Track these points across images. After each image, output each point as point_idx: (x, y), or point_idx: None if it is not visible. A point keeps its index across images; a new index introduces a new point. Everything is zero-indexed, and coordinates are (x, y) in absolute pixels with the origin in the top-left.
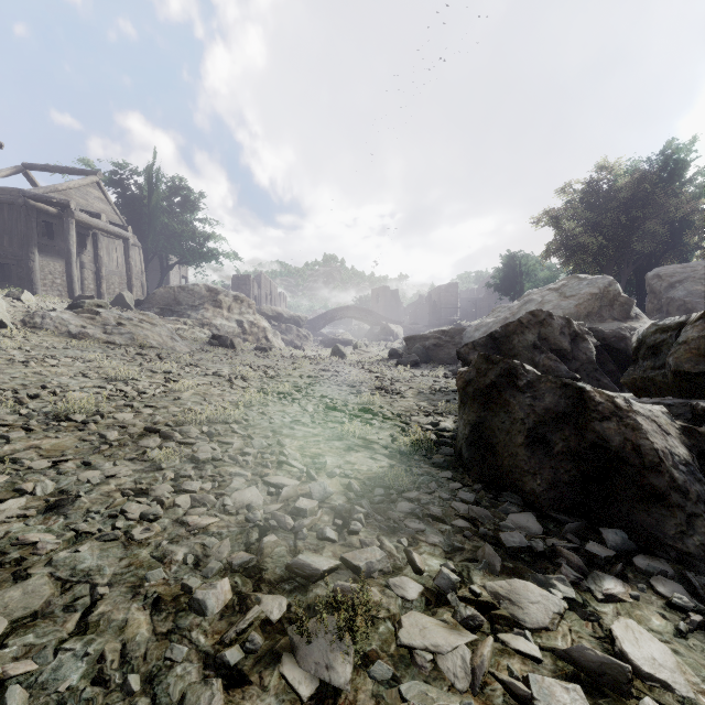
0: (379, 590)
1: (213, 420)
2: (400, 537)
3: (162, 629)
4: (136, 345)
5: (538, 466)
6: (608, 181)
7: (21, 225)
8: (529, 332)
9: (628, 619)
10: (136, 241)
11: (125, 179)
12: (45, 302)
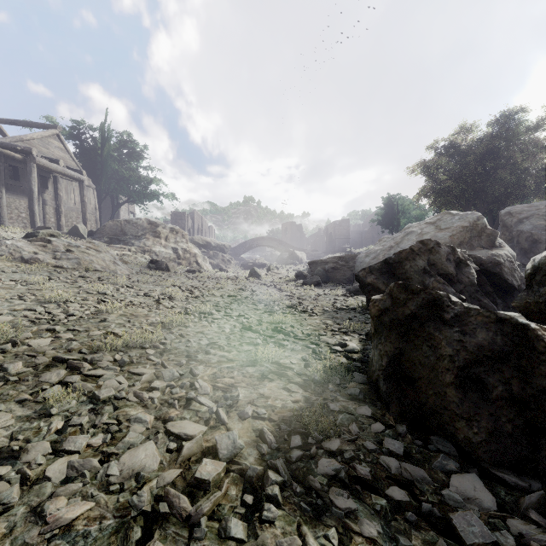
0: None
1: (130, 344)
2: (326, 524)
3: None
4: (81, 268)
5: (472, 411)
6: (467, 139)
7: None
8: (419, 258)
9: None
10: (90, 183)
11: (82, 133)
12: (7, 232)
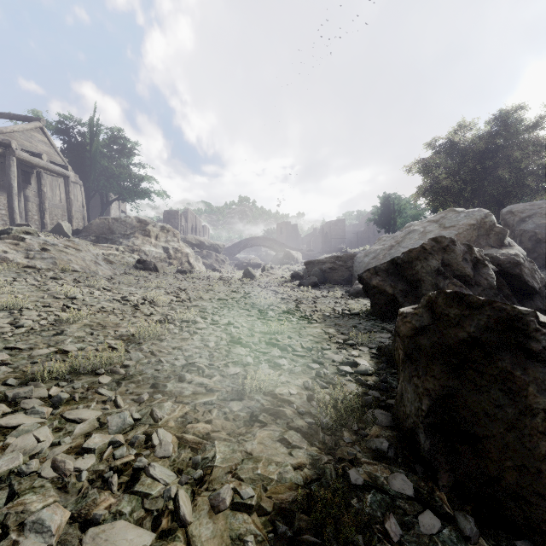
0: None
1: (81, 369)
2: None
3: None
4: (57, 269)
5: None
6: (465, 137)
7: None
8: (432, 258)
9: None
10: (77, 180)
11: (69, 128)
12: None
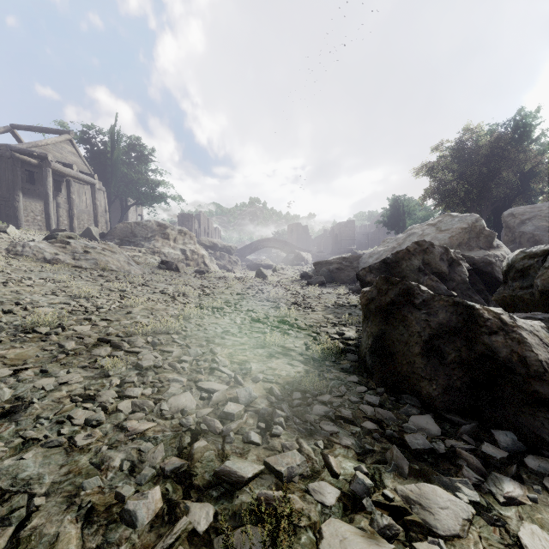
0: (300, 496)
1: (157, 331)
2: (316, 439)
3: (92, 544)
4: (99, 268)
5: (433, 373)
6: (472, 140)
7: (8, 173)
8: (415, 258)
9: (532, 525)
10: (101, 187)
11: (92, 137)
12: (27, 234)
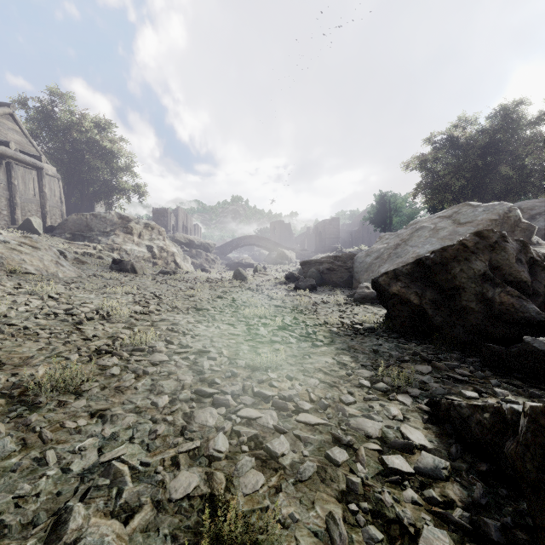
0: None
1: None
2: None
3: None
4: (3, 271)
5: None
6: (466, 132)
7: None
8: (476, 258)
9: None
10: (54, 173)
11: (48, 118)
12: None
